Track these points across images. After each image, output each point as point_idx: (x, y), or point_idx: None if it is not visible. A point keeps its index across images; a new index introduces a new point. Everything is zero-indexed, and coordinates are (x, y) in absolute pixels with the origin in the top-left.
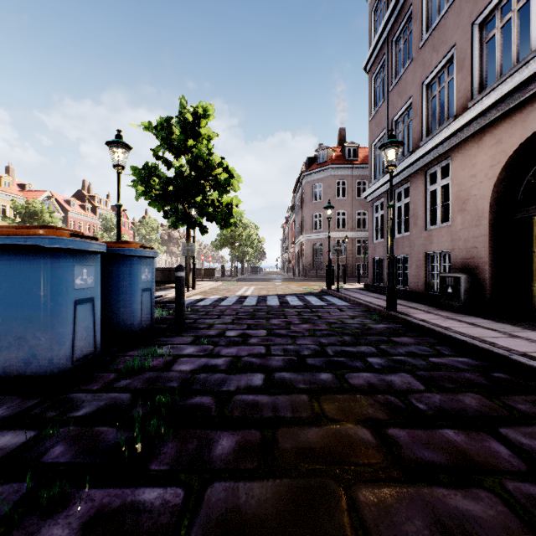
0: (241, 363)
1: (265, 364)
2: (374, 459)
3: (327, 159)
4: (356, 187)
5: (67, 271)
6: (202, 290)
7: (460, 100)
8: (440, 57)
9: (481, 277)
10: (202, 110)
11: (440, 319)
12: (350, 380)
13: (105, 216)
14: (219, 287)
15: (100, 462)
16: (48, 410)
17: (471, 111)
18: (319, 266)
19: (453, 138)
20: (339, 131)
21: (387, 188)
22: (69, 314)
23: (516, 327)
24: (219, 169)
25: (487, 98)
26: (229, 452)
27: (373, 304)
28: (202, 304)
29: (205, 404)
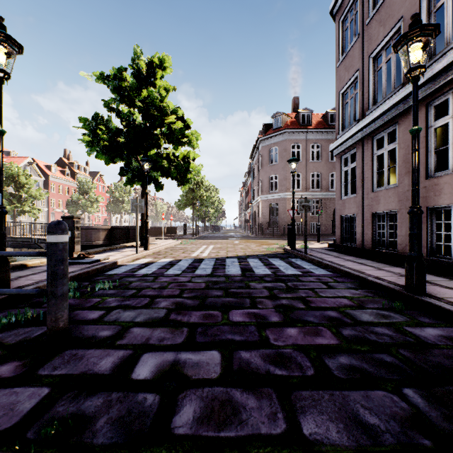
0: None
1: None
2: None
3: (282, 124)
4: (310, 150)
5: None
6: (156, 250)
7: None
8: None
9: None
10: (157, 61)
11: None
12: None
13: (81, 180)
14: (177, 246)
15: None
16: None
17: None
18: (275, 225)
19: None
20: (293, 100)
21: (363, 135)
22: None
23: None
24: (173, 116)
25: None
26: None
27: (367, 275)
28: (142, 272)
29: None
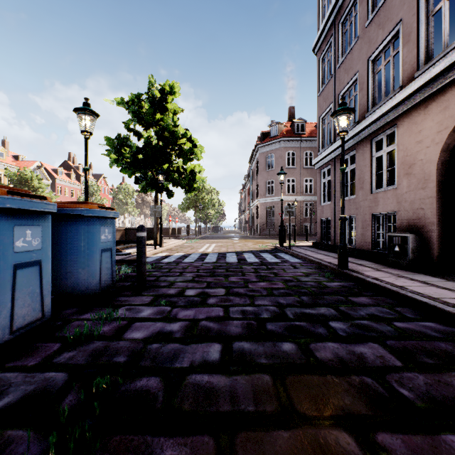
0: (198, 329)
1: (223, 331)
2: None
3: (278, 133)
4: (304, 157)
5: (3, 233)
6: (168, 247)
7: (406, 72)
8: (385, 33)
9: (427, 237)
10: (168, 88)
11: (391, 277)
12: (316, 353)
13: None
14: (184, 245)
15: None
16: None
17: (418, 80)
18: (272, 226)
19: (399, 107)
20: (289, 109)
21: (334, 155)
22: (5, 280)
23: None
24: (183, 139)
25: (435, 66)
26: None
27: (324, 261)
28: (166, 261)
29: (151, 390)
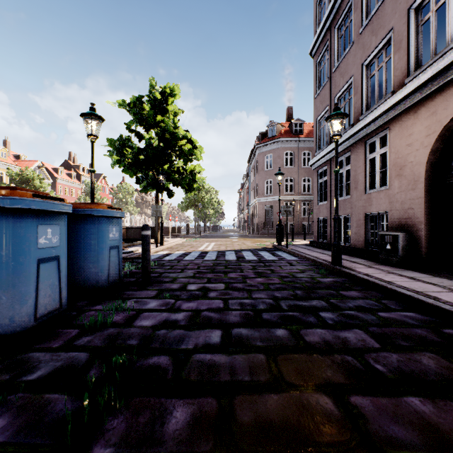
0: (200, 318)
1: (223, 319)
2: (341, 437)
3: (276, 133)
4: (302, 157)
5: (29, 231)
6: (169, 246)
7: (397, 78)
8: (378, 40)
9: (417, 235)
10: (169, 90)
11: (381, 273)
12: (305, 337)
13: (87, 182)
14: (184, 243)
15: (40, 442)
16: (2, 373)
17: (408, 86)
18: (270, 225)
19: (391, 111)
20: (287, 110)
21: (330, 156)
22: (31, 273)
23: (452, 281)
24: (184, 140)
25: (423, 74)
26: (182, 428)
27: (319, 259)
28: (168, 259)
29: (162, 366)
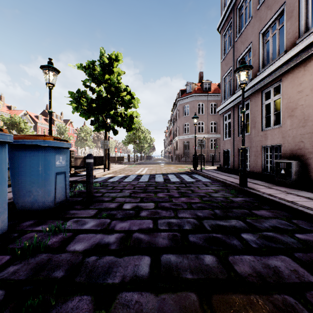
0: (131, 241)
1: (152, 242)
2: None
3: (192, 90)
4: (210, 107)
5: None
6: (114, 170)
7: (289, 40)
8: (273, 12)
9: (307, 163)
10: (114, 57)
11: (282, 194)
12: (235, 266)
13: (58, 125)
14: (125, 168)
15: None
16: None
17: (300, 45)
18: (187, 155)
19: (284, 66)
20: (199, 74)
21: (233, 104)
22: None
23: None
24: (125, 92)
25: None
26: None
27: (227, 181)
28: (111, 180)
29: None
